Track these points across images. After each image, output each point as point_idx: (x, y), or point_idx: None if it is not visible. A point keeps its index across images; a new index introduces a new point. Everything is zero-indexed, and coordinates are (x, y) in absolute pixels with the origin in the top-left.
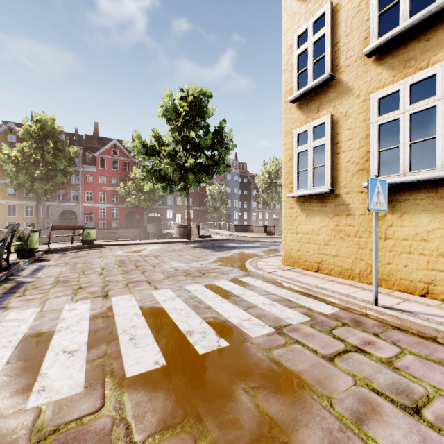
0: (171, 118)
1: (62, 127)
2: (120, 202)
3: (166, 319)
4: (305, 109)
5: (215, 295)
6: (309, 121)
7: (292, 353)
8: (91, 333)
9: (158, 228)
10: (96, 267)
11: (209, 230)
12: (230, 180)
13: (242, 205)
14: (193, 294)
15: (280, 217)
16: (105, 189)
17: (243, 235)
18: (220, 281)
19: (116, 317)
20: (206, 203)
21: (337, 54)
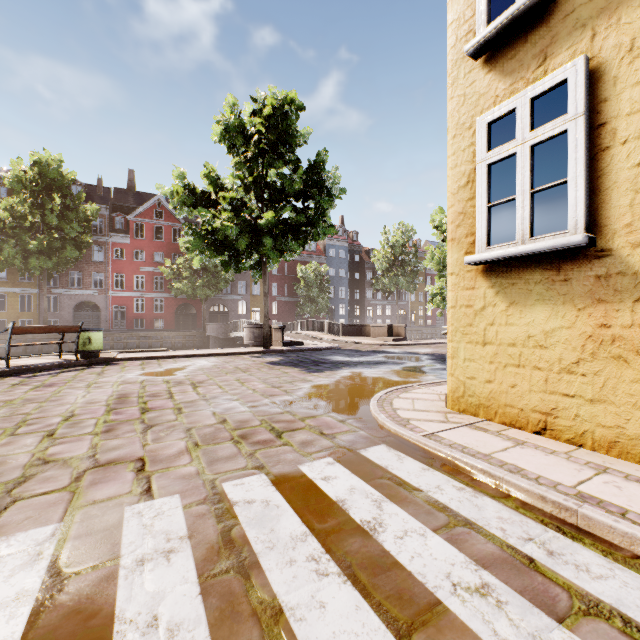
0: (235, 145)
1: (75, 174)
2: (166, 289)
3: None
4: (507, 65)
5: (299, 527)
6: (519, 88)
7: None
8: None
9: (222, 329)
10: (58, 413)
11: (301, 333)
12: (334, 257)
13: (351, 295)
14: (236, 523)
15: (408, 313)
16: (143, 269)
17: (354, 341)
18: (317, 461)
19: None
20: (297, 291)
21: None
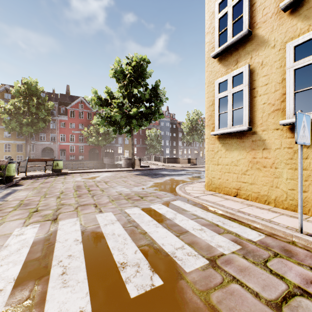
0: (119, 78)
1: (43, 88)
2: (84, 141)
3: (103, 247)
4: (225, 63)
5: (150, 219)
6: (229, 71)
7: (232, 297)
8: (25, 265)
9: (111, 160)
10: (57, 191)
11: (148, 162)
12: (163, 126)
13: (172, 144)
14: (131, 218)
15: (199, 152)
16: (74, 132)
17: (172, 165)
18: (155, 204)
19: (57, 244)
20: (146, 142)
21: (254, 13)
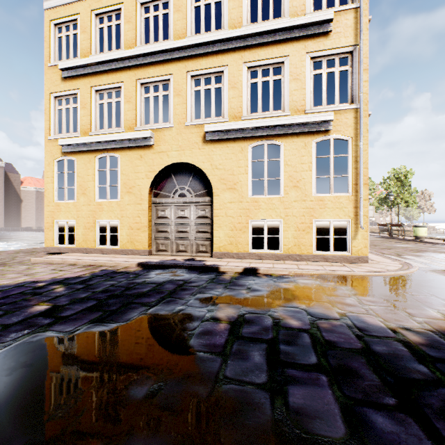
0: None
1: None
2: None
3: None
4: None
5: None
6: None
7: (418, 255)
8: None
9: None
10: None
11: None
12: None
13: None
14: None
15: None
16: None
17: None
18: None
19: None
20: None
21: None
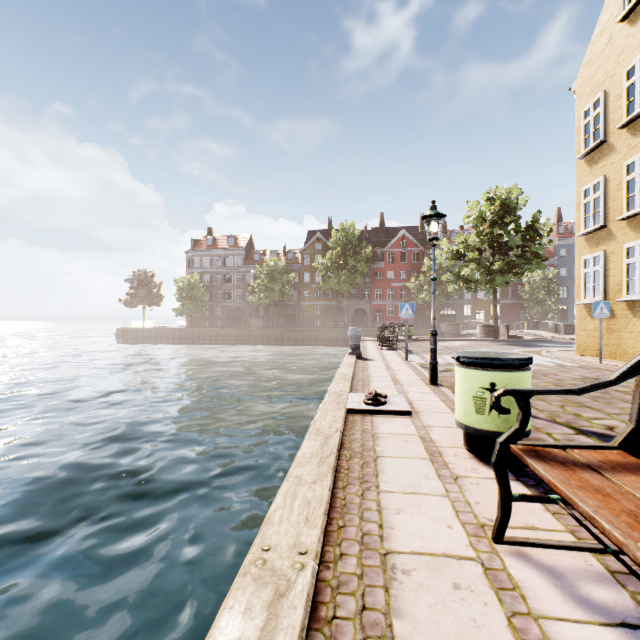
0: (477, 225)
1: (359, 231)
2: (408, 298)
3: None
4: (589, 243)
5: None
6: (592, 251)
7: (536, 366)
8: None
9: (455, 328)
10: None
11: (523, 331)
12: (566, 257)
13: None
14: None
15: None
16: (392, 285)
17: (571, 338)
18: None
19: None
20: (521, 295)
21: (607, 211)
